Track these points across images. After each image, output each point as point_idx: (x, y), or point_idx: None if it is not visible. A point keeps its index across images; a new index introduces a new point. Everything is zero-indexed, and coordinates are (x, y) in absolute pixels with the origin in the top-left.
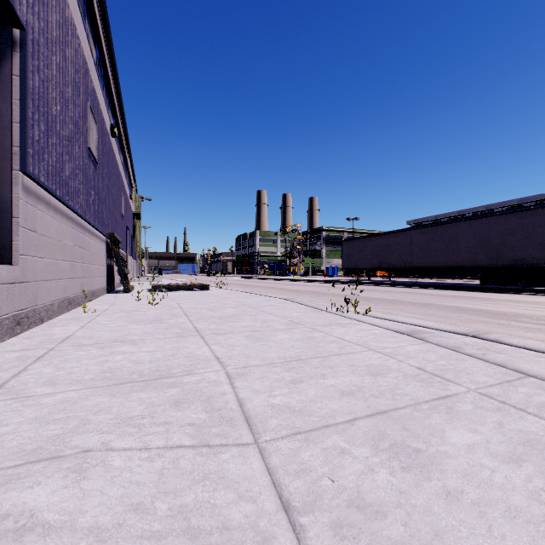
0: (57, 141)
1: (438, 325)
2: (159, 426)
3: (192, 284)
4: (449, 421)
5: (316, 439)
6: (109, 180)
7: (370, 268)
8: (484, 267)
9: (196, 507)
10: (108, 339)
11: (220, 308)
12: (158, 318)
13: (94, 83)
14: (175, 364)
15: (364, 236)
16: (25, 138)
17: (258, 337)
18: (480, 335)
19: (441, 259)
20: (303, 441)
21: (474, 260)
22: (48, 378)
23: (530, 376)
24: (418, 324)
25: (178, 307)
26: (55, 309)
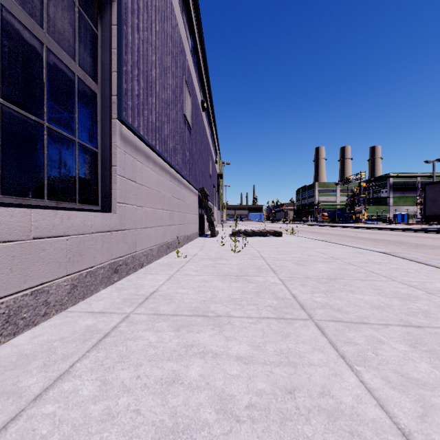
0: (156, 101)
1: None
2: None
3: (266, 231)
4: None
5: None
6: (200, 146)
7: None
8: None
9: None
10: (189, 306)
11: (307, 262)
12: (243, 272)
13: (189, 63)
14: None
15: None
16: (121, 85)
17: None
18: None
19: None
20: None
21: None
22: (67, 431)
23: None
24: None
25: (259, 257)
26: (154, 253)
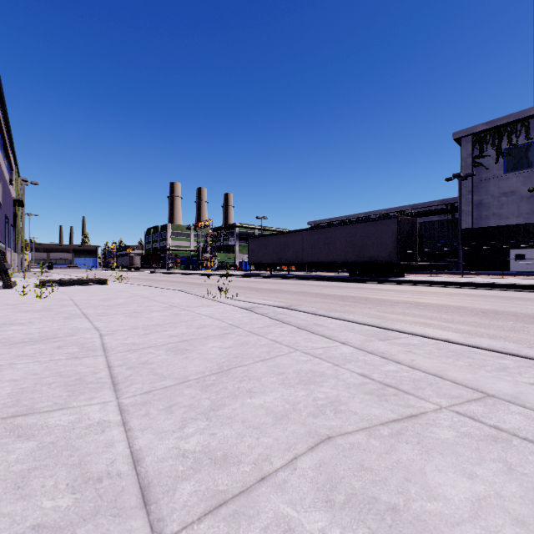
0: None
1: (273, 303)
2: (46, 355)
3: (88, 279)
4: (216, 340)
5: (140, 351)
6: None
7: (272, 263)
8: (352, 263)
9: (65, 371)
10: None
11: (112, 299)
12: (47, 308)
13: None
14: (61, 332)
15: (267, 234)
16: None
17: (135, 316)
18: (289, 307)
19: (324, 256)
20: (132, 352)
21: (346, 257)
22: None
23: (284, 323)
24: (261, 303)
25: (69, 300)
26: None
